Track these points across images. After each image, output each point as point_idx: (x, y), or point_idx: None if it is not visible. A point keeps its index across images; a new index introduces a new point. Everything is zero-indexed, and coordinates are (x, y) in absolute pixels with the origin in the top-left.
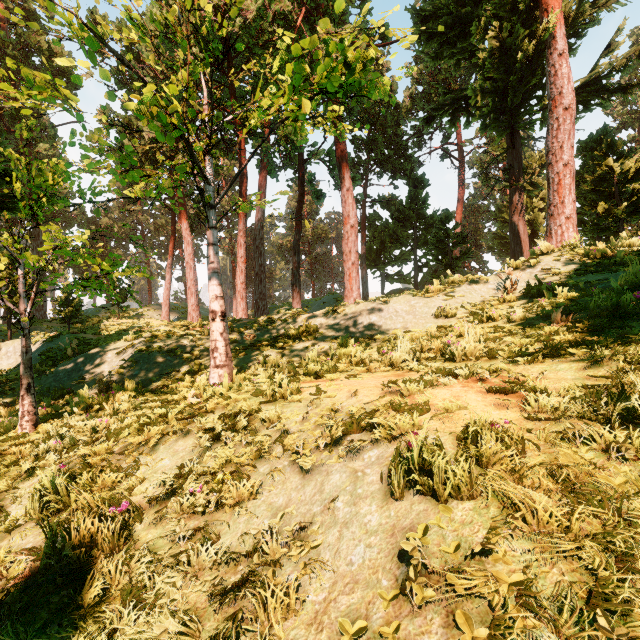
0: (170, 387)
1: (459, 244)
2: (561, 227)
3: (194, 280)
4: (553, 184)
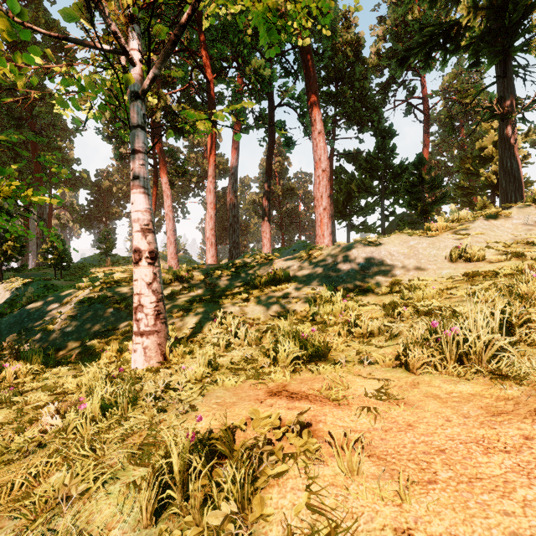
0: (97, 353)
1: (434, 189)
2: None
3: (173, 230)
4: None
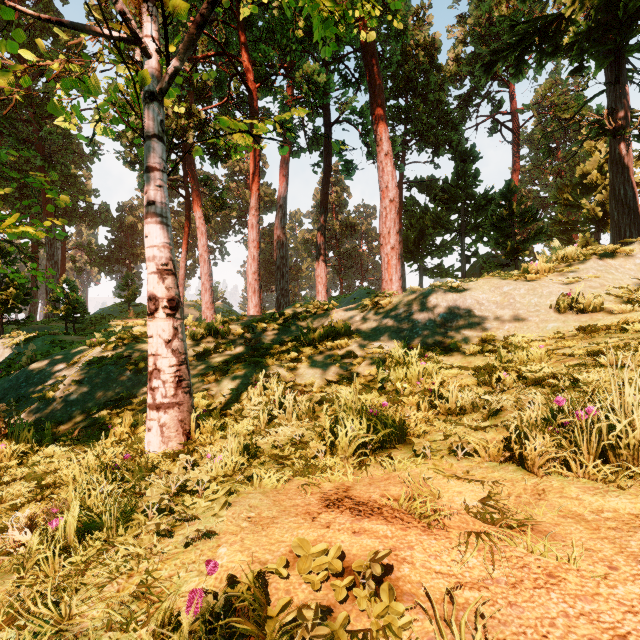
0: (105, 429)
1: (527, 223)
2: None
3: (208, 275)
4: None
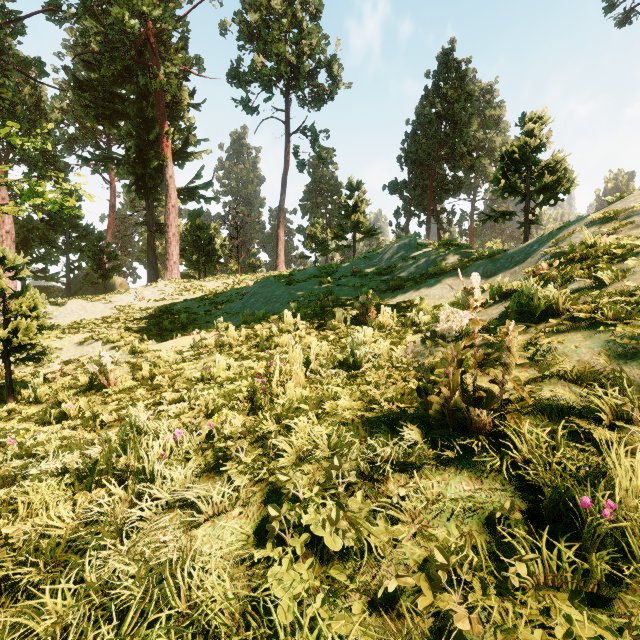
0: None
1: (112, 260)
2: (172, 267)
3: None
4: (168, 243)
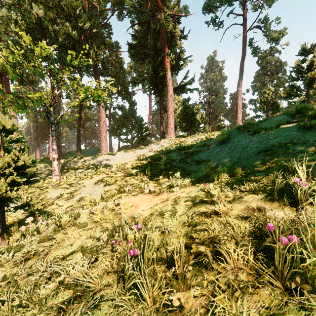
0: (32, 185)
1: (146, 131)
2: (170, 131)
3: None
4: (168, 118)
